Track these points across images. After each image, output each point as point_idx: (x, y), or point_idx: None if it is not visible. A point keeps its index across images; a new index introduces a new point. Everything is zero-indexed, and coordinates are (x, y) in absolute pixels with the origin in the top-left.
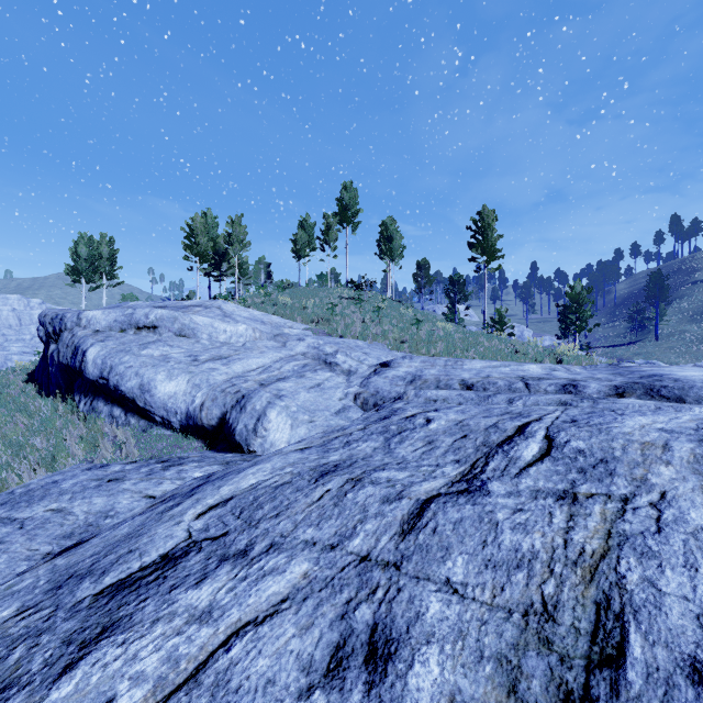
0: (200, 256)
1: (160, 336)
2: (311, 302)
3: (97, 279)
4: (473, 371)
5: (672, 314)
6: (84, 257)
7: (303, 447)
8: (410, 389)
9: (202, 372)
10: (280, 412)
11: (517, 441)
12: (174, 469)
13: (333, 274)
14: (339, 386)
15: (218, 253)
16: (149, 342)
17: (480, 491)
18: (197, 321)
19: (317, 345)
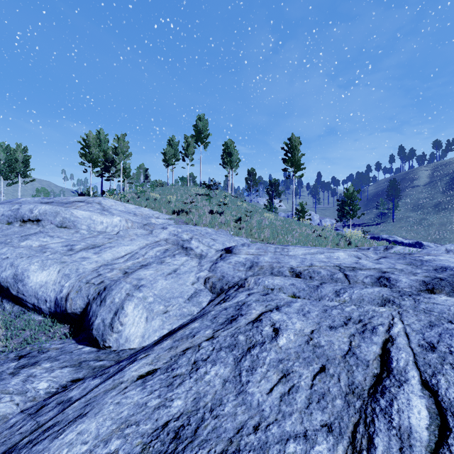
0: (92, 162)
1: (43, 228)
2: (174, 198)
3: (13, 177)
4: (298, 259)
5: (401, 206)
6: (2, 160)
7: (147, 371)
8: (249, 274)
9: (73, 262)
10: (137, 304)
11: (391, 388)
12: (23, 373)
13: (191, 176)
14: (193, 269)
15: (108, 160)
16: (31, 233)
17: None
18: (77, 215)
19: (177, 233)
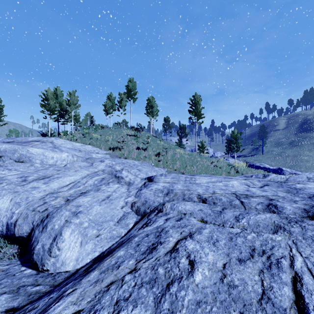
0: (50, 111)
1: (3, 162)
2: (110, 138)
3: None
4: (203, 187)
5: (268, 143)
6: None
7: None
8: (166, 200)
9: (24, 192)
10: (73, 230)
11: None
12: None
13: (124, 122)
14: (122, 195)
15: (63, 109)
16: None
17: None
18: (32, 152)
19: (111, 165)
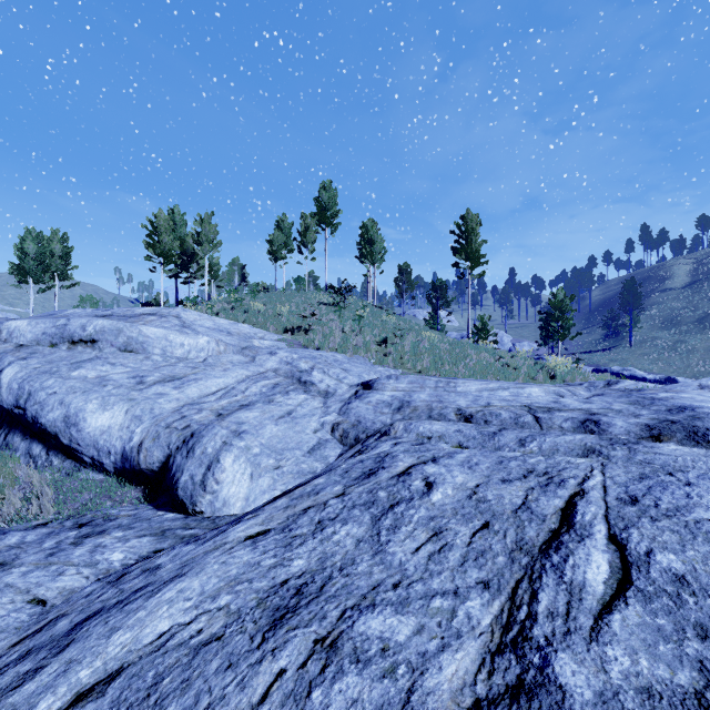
0: (164, 256)
1: (100, 352)
2: (286, 309)
3: (47, 279)
4: (470, 397)
5: (644, 321)
6: (31, 255)
7: (258, 531)
8: (397, 419)
9: (146, 400)
10: (238, 456)
11: (569, 543)
12: (88, 543)
13: (312, 277)
14: (315, 412)
15: (186, 253)
16: (85, 359)
17: (547, 689)
18: (147, 333)
19: (291, 360)
